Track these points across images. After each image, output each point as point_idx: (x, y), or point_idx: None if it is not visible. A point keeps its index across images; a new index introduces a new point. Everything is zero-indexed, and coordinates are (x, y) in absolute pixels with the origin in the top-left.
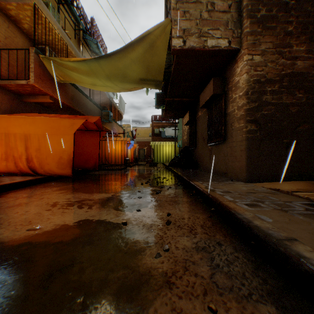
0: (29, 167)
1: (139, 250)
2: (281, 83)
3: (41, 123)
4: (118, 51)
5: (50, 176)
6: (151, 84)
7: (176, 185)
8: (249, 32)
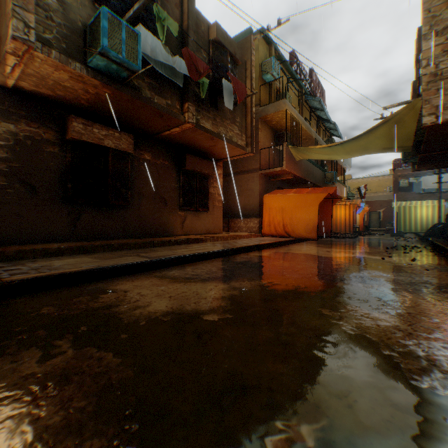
0: (284, 231)
1: (394, 263)
2: None
3: (292, 199)
4: (361, 135)
5: (299, 239)
6: (396, 150)
7: (428, 251)
8: None
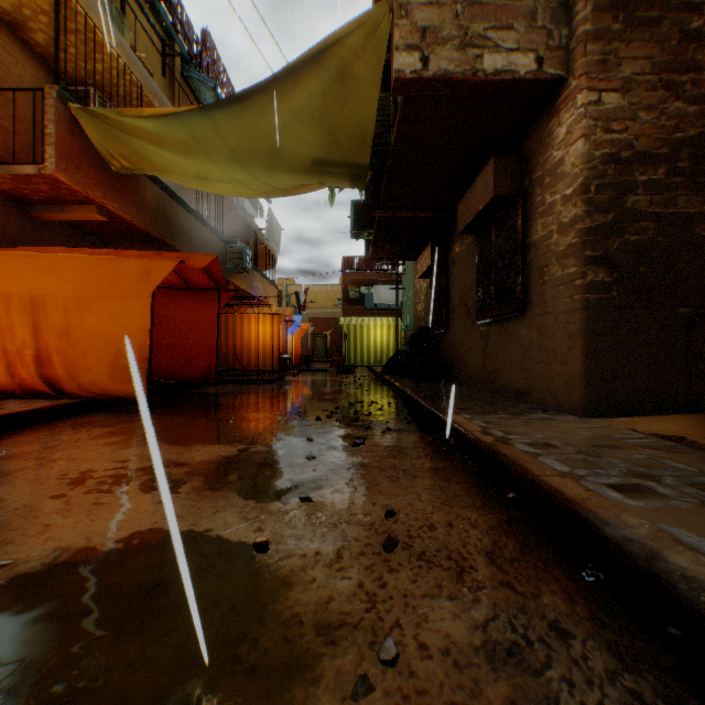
0: (43, 376)
1: (299, 661)
2: (674, 162)
3: (72, 270)
4: (259, 89)
5: (93, 400)
6: (342, 174)
7: (404, 423)
8: (592, 32)
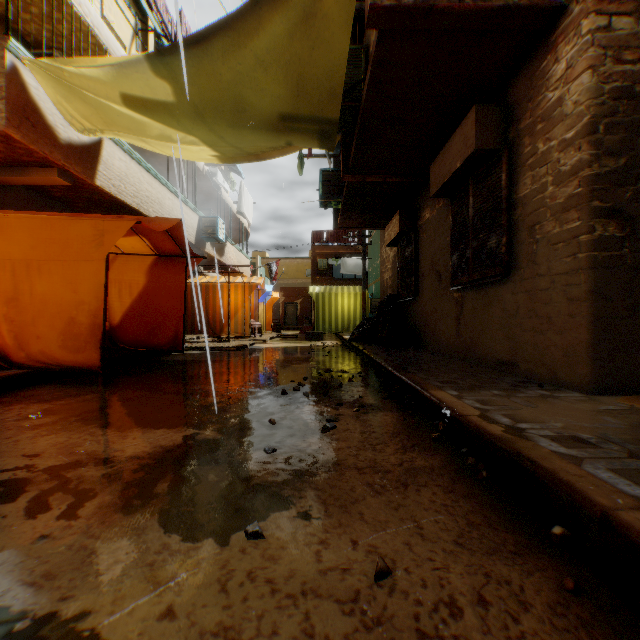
0: None
1: None
2: None
3: (20, 231)
4: (218, 29)
5: (44, 370)
6: (310, 131)
7: (379, 397)
8: None
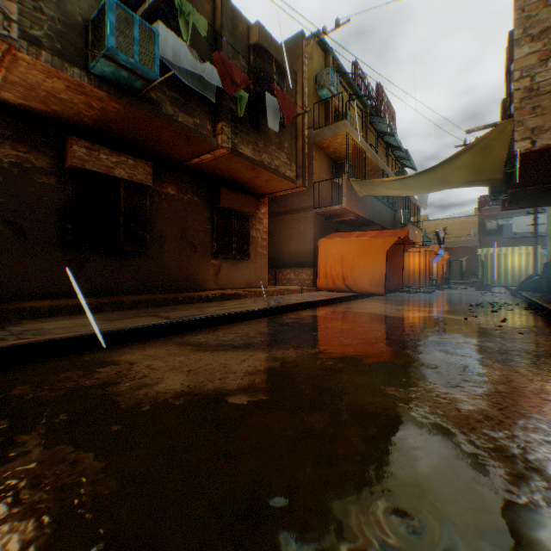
0: (344, 284)
1: (480, 325)
2: None
3: (354, 244)
4: (439, 164)
5: (362, 294)
6: (482, 183)
7: (521, 309)
8: None
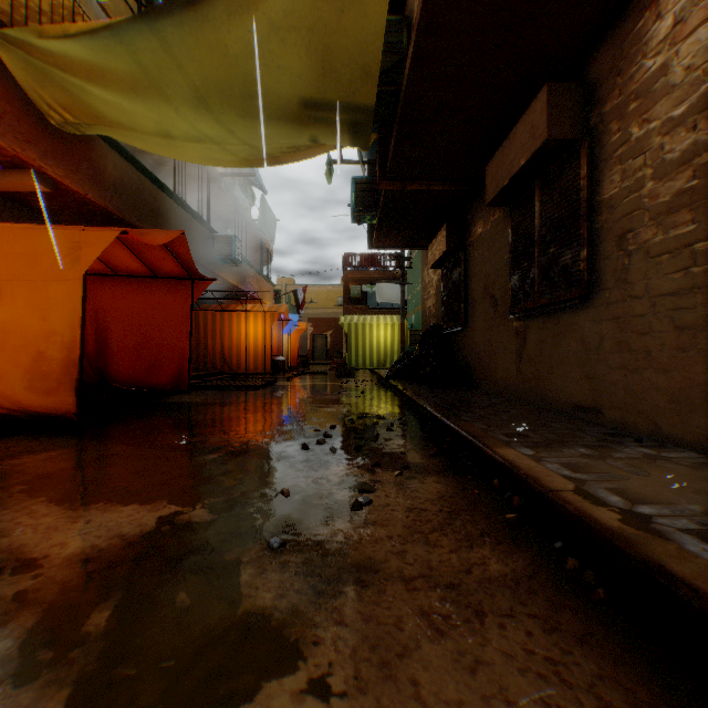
0: None
1: None
2: None
3: None
4: None
5: (6, 418)
6: (339, 122)
7: (426, 454)
8: None
